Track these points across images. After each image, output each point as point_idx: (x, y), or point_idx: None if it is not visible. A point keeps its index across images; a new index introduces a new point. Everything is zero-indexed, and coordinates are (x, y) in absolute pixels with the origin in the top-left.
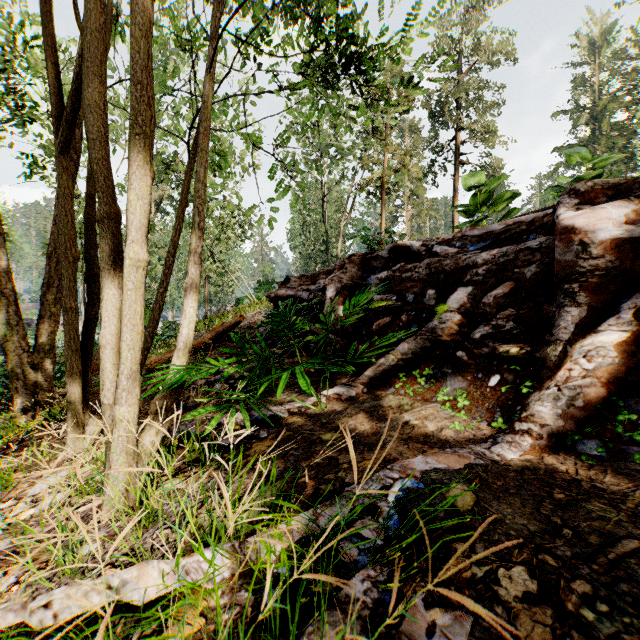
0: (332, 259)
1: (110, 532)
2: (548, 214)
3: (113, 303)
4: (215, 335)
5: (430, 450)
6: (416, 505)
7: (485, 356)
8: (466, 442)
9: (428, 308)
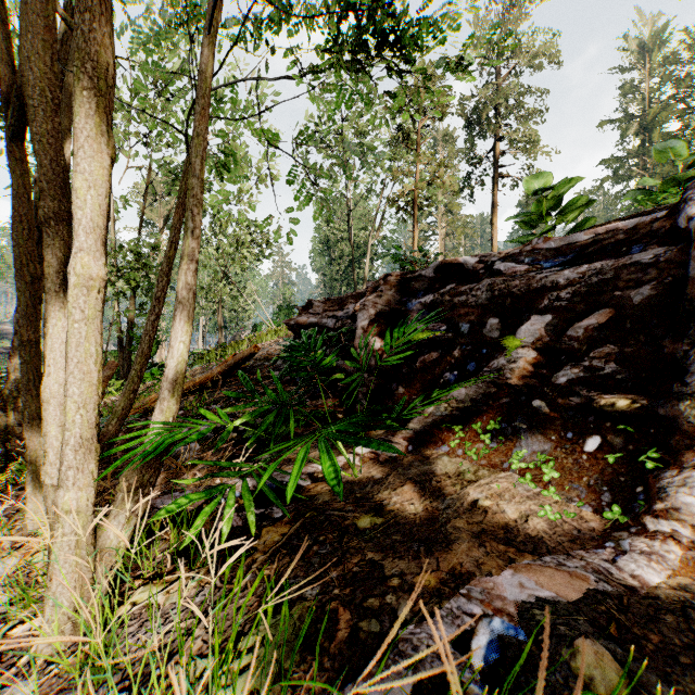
0: (359, 281)
1: (43, 685)
2: (658, 218)
3: (62, 339)
4: (225, 369)
5: (520, 558)
6: (524, 683)
7: (575, 408)
8: (571, 544)
9: (489, 341)
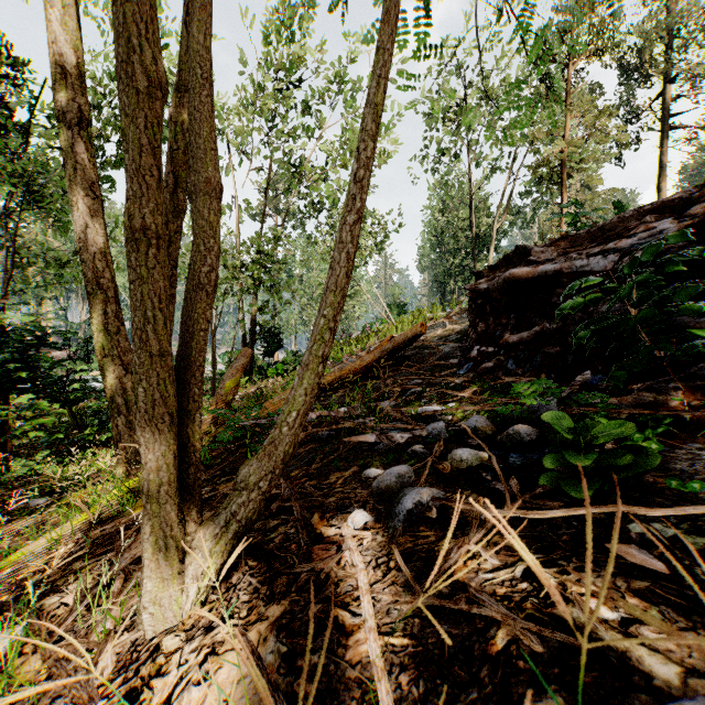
0: None
1: None
2: None
3: None
4: (380, 355)
5: None
6: None
7: None
8: None
9: None
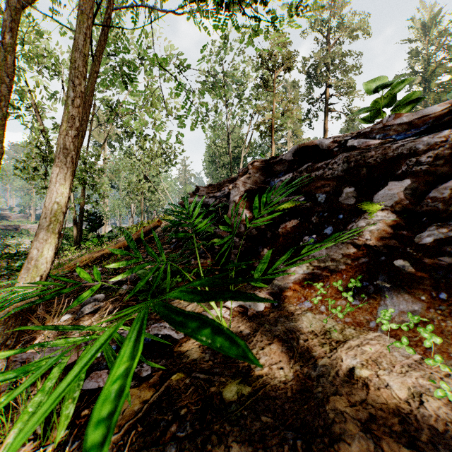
0: None
1: None
2: None
3: None
4: (137, 237)
5: None
6: None
7: (446, 268)
8: None
9: (345, 208)
